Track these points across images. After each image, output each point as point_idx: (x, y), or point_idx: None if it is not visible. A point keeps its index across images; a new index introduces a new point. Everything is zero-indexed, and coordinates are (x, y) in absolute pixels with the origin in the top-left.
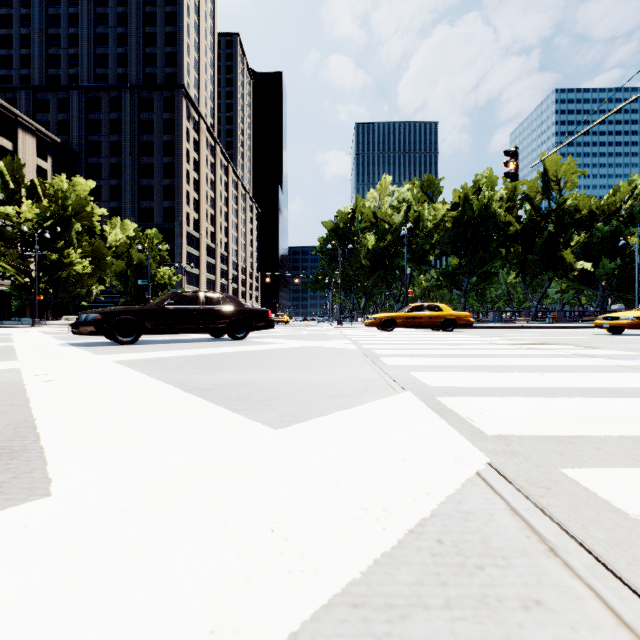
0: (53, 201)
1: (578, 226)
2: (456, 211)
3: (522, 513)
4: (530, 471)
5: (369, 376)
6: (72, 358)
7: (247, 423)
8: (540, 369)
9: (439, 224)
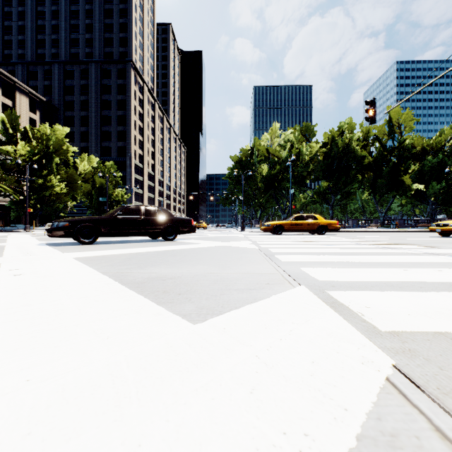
0: (40, 142)
1: (414, 158)
2: (326, 148)
3: (451, 436)
4: (437, 375)
5: (268, 271)
6: (43, 255)
7: (169, 317)
8: (401, 265)
9: (314, 157)
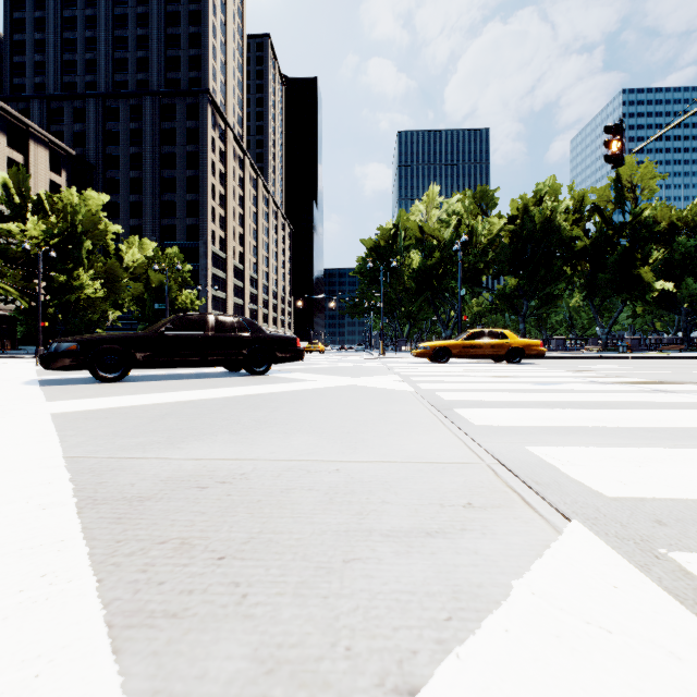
0: (62, 216)
1: (656, 241)
2: (514, 225)
3: None
4: None
5: (455, 455)
6: (0, 407)
7: None
8: None
9: (494, 240)
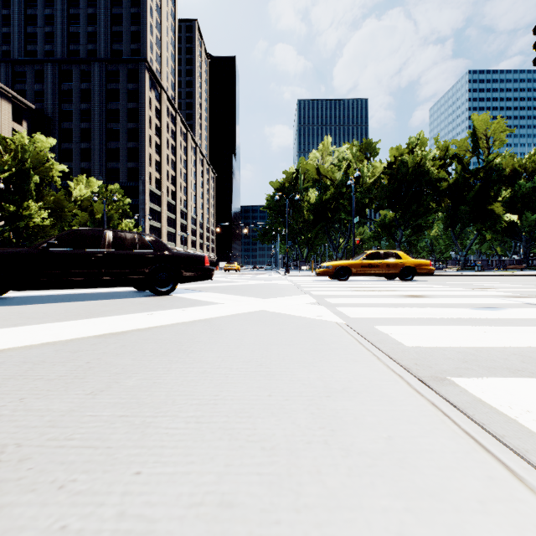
0: (14, 155)
1: (502, 183)
2: (392, 169)
3: None
4: None
5: None
6: None
7: None
8: None
9: (376, 181)
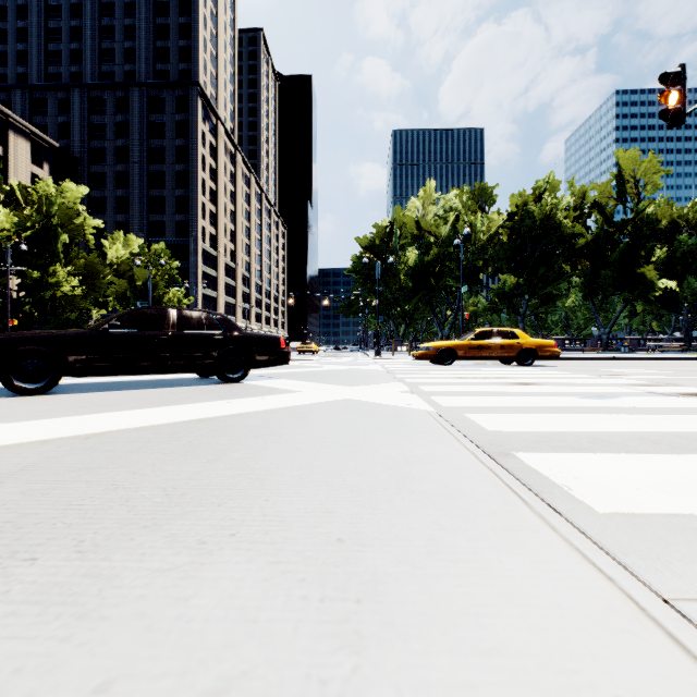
0: (37, 208)
1: (657, 239)
2: (513, 221)
3: None
4: None
5: None
6: None
7: None
8: None
9: (493, 237)
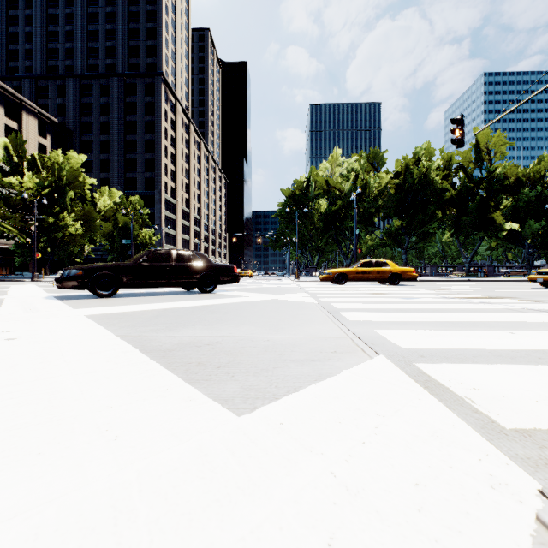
0: (50, 172)
1: (506, 191)
2: (398, 179)
3: None
4: None
5: (334, 334)
6: (48, 312)
7: (204, 404)
8: (504, 326)
9: (383, 190)
